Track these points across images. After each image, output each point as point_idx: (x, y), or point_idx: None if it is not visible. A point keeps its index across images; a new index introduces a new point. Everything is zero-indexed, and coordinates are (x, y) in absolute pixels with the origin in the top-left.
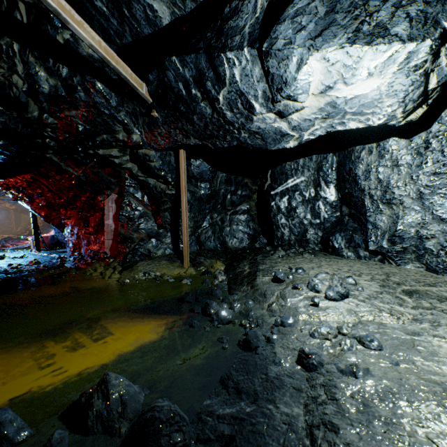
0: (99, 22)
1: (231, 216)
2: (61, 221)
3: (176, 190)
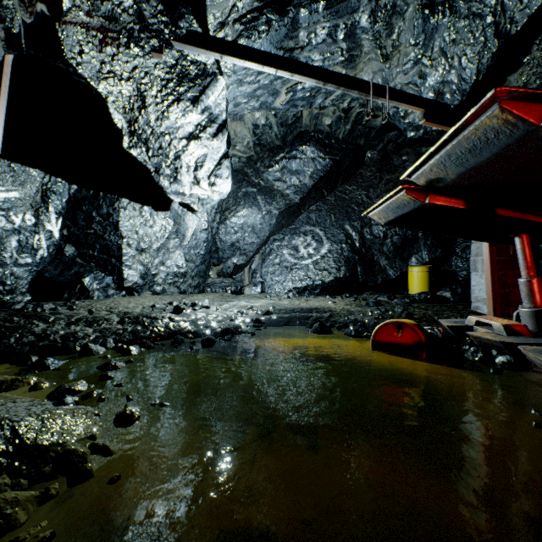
0: None
1: None
2: None
3: None
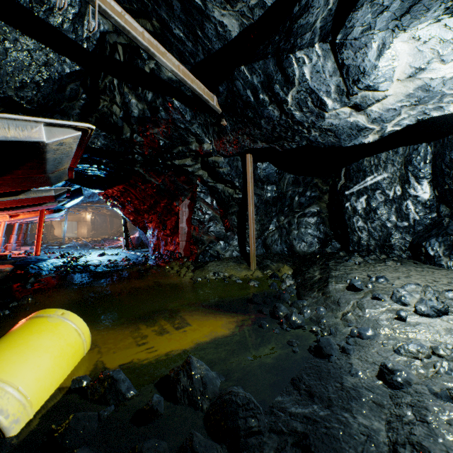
0: (177, 48)
1: (299, 219)
2: (145, 224)
3: (243, 194)
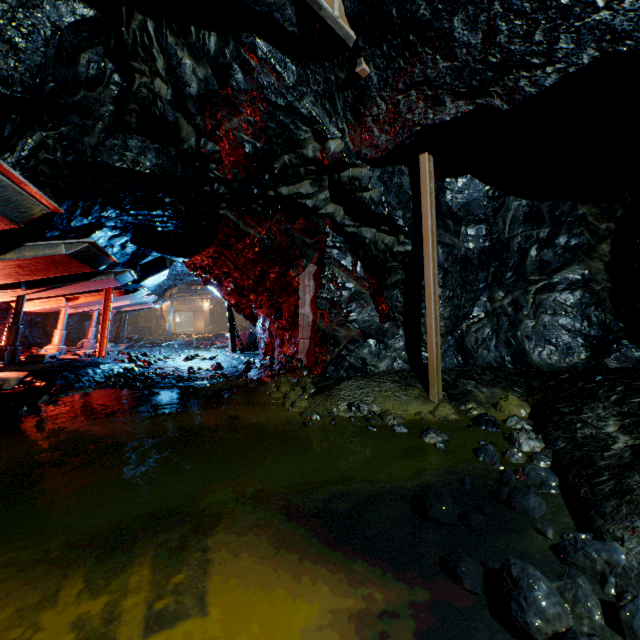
0: None
1: (538, 296)
2: (253, 311)
3: (413, 243)
